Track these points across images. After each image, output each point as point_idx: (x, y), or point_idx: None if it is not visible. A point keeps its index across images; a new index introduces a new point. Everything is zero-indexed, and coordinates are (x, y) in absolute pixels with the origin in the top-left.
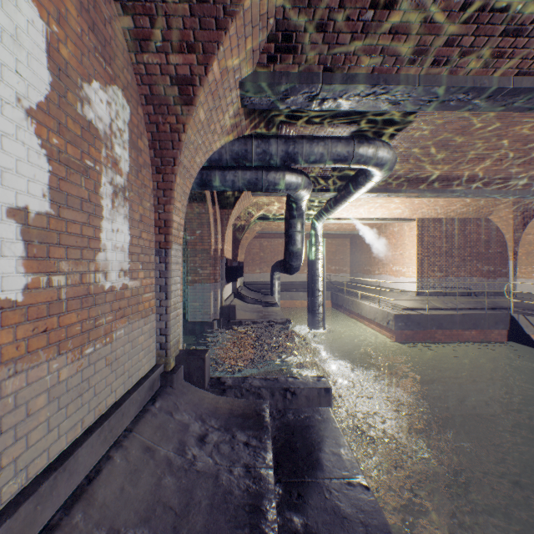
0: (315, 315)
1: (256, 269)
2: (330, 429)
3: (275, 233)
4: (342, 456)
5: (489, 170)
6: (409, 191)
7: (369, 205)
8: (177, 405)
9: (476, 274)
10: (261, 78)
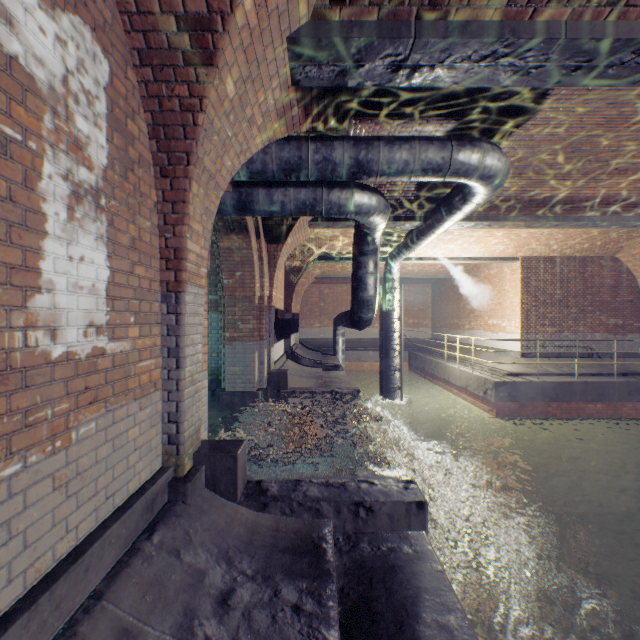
0: (390, 382)
1: (315, 323)
2: (429, 574)
3: (339, 277)
4: (455, 634)
5: (631, 188)
6: (518, 219)
7: (460, 240)
8: (189, 536)
9: (600, 329)
10: (321, 31)
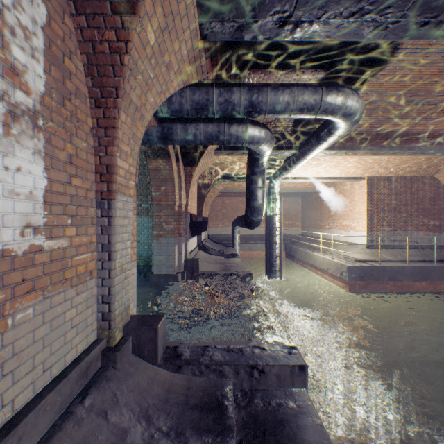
0: (273, 266)
1: (219, 224)
2: (311, 428)
3: (236, 192)
4: None
5: None
6: (367, 148)
7: (323, 165)
8: (116, 398)
9: (423, 228)
10: None
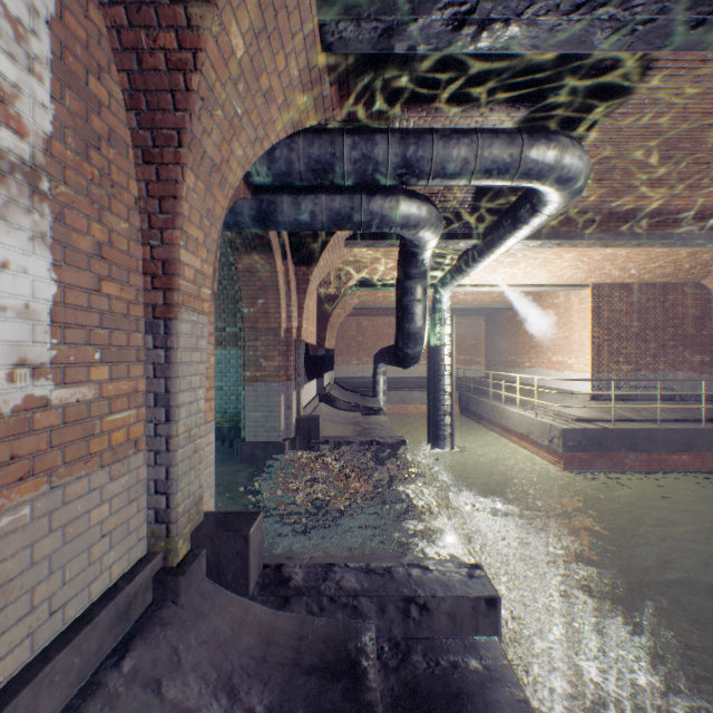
0: (439, 428)
1: (352, 360)
2: (509, 706)
3: (380, 308)
4: None
5: None
6: (593, 236)
7: (521, 264)
8: (177, 656)
9: (683, 367)
10: None
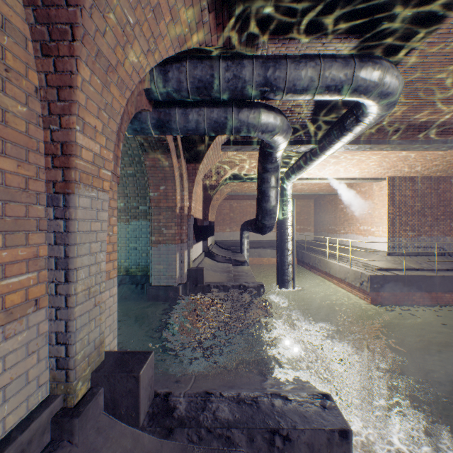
0: (285, 274)
1: (226, 229)
2: None
3: (244, 194)
4: None
5: None
6: (395, 142)
7: (340, 163)
8: None
9: (450, 233)
10: None
